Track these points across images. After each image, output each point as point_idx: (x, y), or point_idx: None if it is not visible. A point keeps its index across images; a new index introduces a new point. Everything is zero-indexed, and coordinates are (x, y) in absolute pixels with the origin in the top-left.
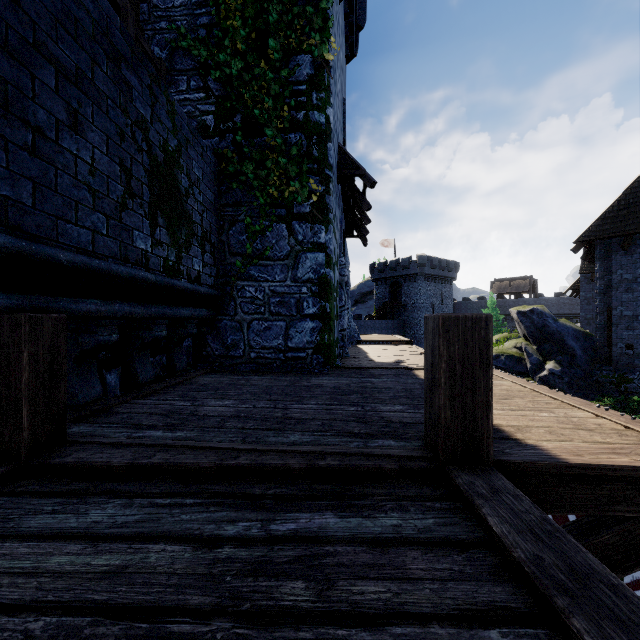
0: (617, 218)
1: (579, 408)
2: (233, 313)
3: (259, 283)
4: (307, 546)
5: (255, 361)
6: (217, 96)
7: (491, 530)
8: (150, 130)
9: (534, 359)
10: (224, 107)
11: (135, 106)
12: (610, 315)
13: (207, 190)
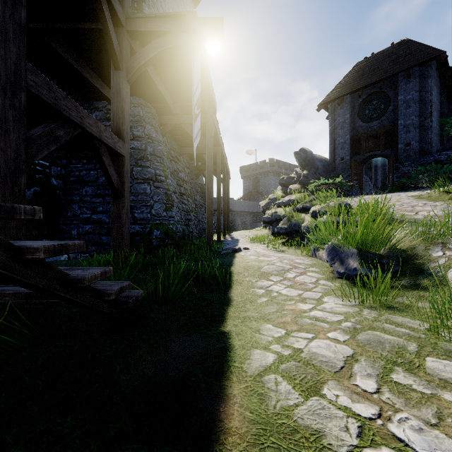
0: (338, 90)
1: None
2: None
3: None
4: None
5: None
6: None
7: None
8: None
9: (298, 174)
10: None
11: None
12: (335, 144)
13: None
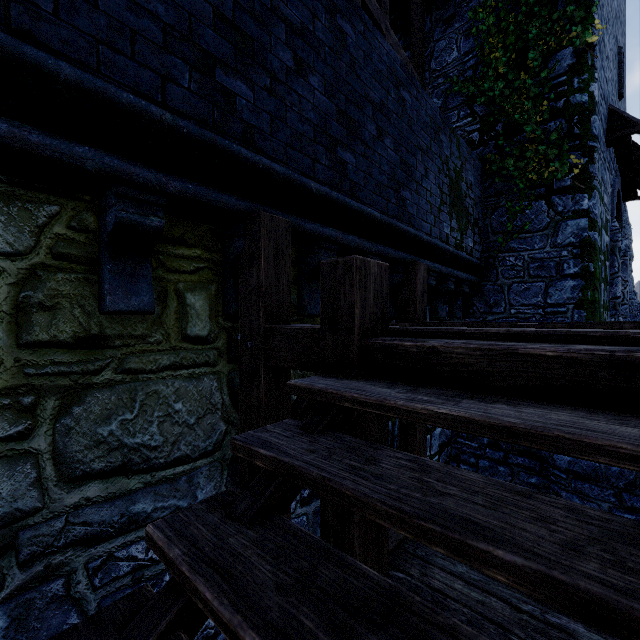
0: None
1: None
2: (495, 279)
3: (518, 253)
4: None
5: (515, 316)
6: (481, 116)
7: None
8: (449, 162)
9: None
10: (487, 122)
11: (443, 152)
12: None
13: (476, 189)
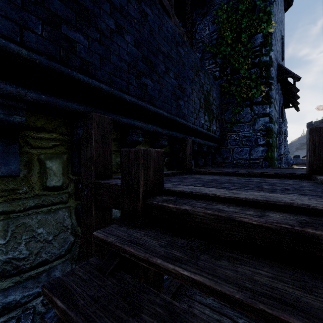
0: None
1: None
2: (226, 145)
3: (237, 133)
4: (260, 179)
5: (235, 164)
6: (220, 64)
7: (317, 179)
8: (204, 86)
9: None
10: (222, 67)
11: (201, 81)
12: None
13: (217, 100)
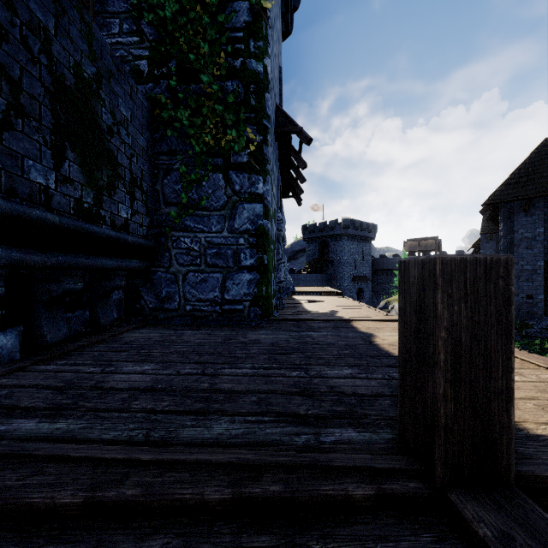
0: (518, 184)
1: (546, 368)
2: (168, 265)
3: (195, 234)
4: None
5: (191, 314)
6: (151, 40)
7: None
8: (53, 43)
9: None
10: (158, 52)
11: (27, 5)
12: None
13: (138, 134)
